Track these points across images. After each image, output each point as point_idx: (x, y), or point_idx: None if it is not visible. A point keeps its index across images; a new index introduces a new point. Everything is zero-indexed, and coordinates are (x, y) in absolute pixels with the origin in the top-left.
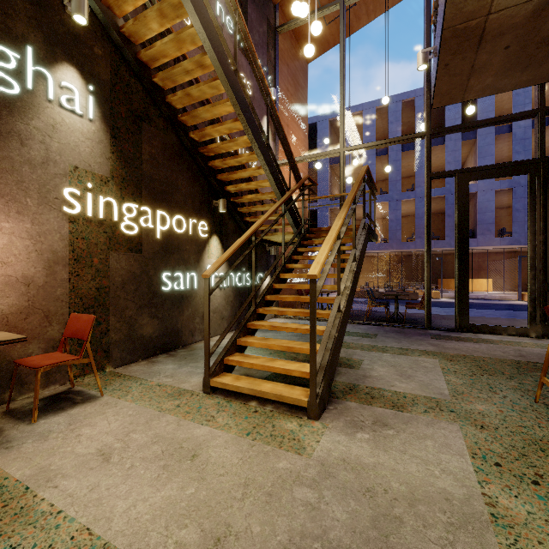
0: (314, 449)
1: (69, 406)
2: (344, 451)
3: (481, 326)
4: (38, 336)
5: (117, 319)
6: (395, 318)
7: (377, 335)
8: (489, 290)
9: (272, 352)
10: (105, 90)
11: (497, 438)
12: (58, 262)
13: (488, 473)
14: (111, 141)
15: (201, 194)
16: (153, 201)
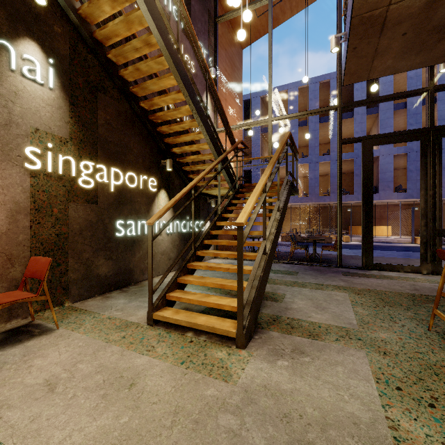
0: (239, 377)
1: (27, 338)
2: (265, 378)
3: (383, 265)
4: (1, 277)
5: (75, 261)
6: (313, 258)
7: (298, 273)
8: (388, 235)
9: (210, 287)
10: (64, 63)
11: (397, 364)
12: (20, 211)
13: (390, 397)
14: (70, 107)
15: (150, 154)
16: (108, 159)
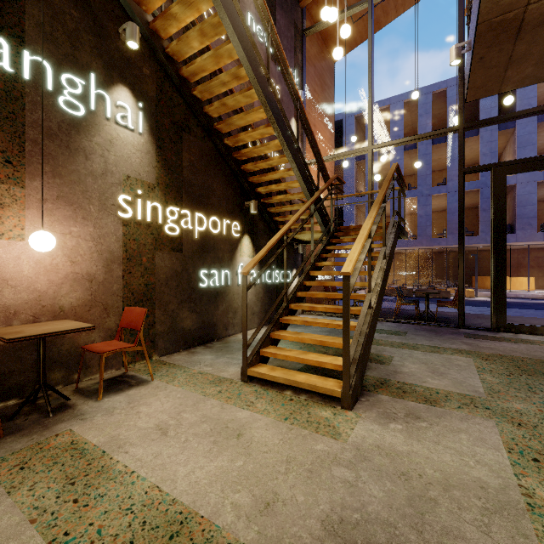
0: (349, 436)
1: (126, 387)
2: (378, 439)
3: (520, 326)
4: (98, 326)
5: (161, 312)
6: (426, 316)
7: (407, 333)
8: (530, 288)
9: (302, 346)
10: (151, 106)
11: (535, 436)
12: (114, 261)
13: (525, 467)
14: (157, 151)
15: (234, 196)
16: (192, 204)
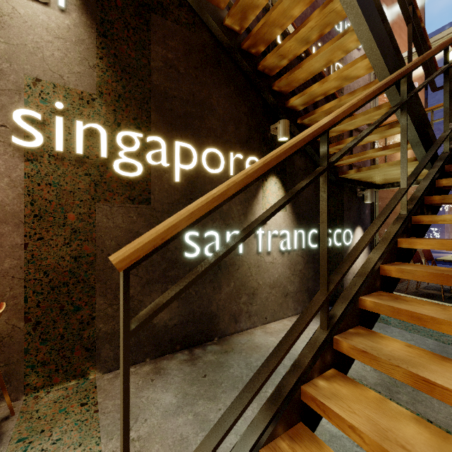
0: None
1: None
2: None
3: None
4: None
5: (108, 301)
6: None
7: None
8: None
9: None
10: None
11: None
12: (7, 219)
13: None
14: (99, 41)
15: (250, 117)
16: (170, 128)
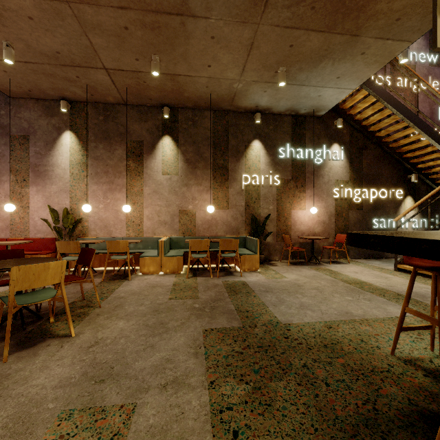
0: None
1: (339, 263)
2: None
3: None
4: (326, 241)
5: None
6: None
7: None
8: None
9: None
10: (347, 145)
11: None
12: (332, 215)
13: None
14: (349, 165)
15: (397, 174)
16: (368, 185)
